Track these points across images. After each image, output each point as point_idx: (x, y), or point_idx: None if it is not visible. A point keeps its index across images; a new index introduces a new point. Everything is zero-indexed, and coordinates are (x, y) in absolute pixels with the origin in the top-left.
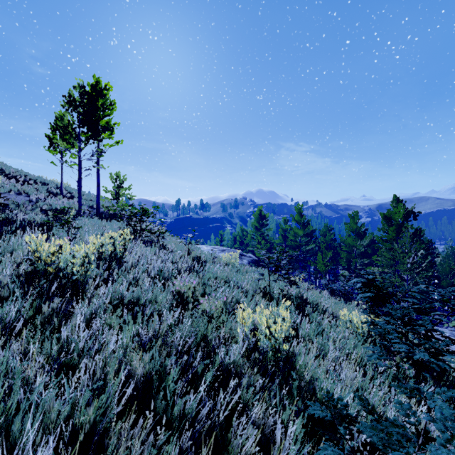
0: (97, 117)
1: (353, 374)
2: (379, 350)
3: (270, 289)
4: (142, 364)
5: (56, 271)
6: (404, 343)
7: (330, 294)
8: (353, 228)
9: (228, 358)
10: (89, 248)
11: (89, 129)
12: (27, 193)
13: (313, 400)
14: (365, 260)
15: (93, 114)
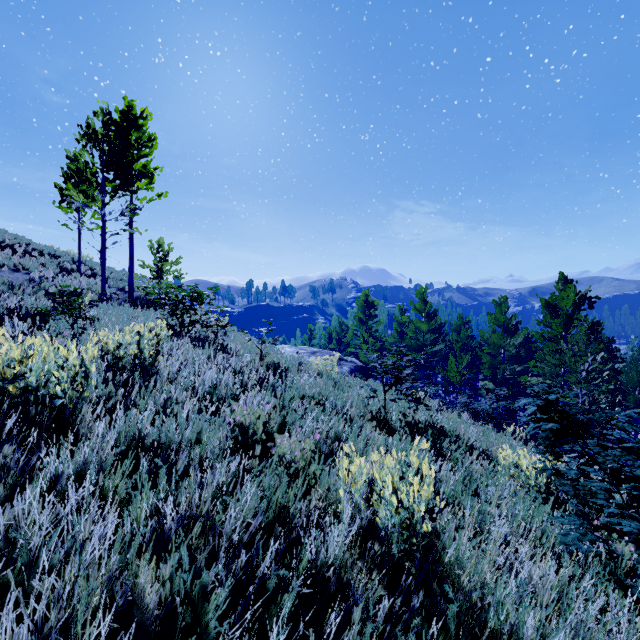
0: (130, 158)
1: (542, 570)
2: (579, 524)
3: (386, 413)
4: (156, 582)
5: (21, 391)
6: (625, 515)
7: (473, 418)
8: (500, 321)
9: (324, 553)
10: (88, 351)
11: (118, 176)
12: (28, 270)
13: (483, 634)
14: (516, 366)
15: (123, 153)
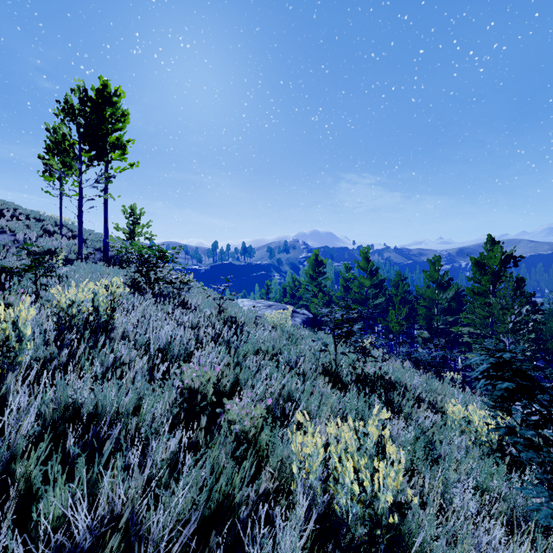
0: (104, 131)
1: None
2: (547, 496)
3: (337, 366)
4: None
5: None
6: None
7: (414, 366)
8: (434, 277)
9: None
10: (22, 312)
11: (93, 147)
12: (14, 232)
13: None
14: (448, 318)
15: (98, 126)
